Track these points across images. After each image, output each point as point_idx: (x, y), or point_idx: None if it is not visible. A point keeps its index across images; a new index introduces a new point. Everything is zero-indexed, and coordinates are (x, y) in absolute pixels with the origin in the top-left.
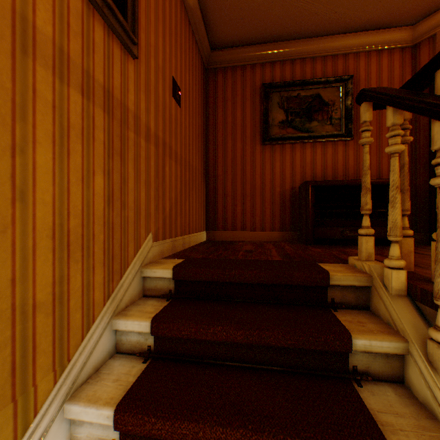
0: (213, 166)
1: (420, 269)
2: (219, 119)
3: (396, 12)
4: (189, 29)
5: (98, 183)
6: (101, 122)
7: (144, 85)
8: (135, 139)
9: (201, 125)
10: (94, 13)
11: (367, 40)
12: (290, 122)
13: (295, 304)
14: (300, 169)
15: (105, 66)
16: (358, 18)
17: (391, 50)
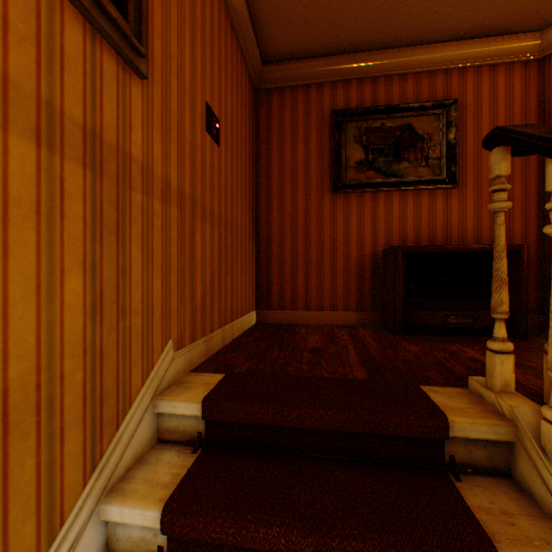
0: (266, 222)
1: None
2: (274, 157)
3: (519, 12)
4: (232, 35)
5: (72, 288)
6: (78, 185)
7: (160, 118)
8: (143, 203)
9: (249, 166)
10: (63, 3)
11: (477, 51)
12: (371, 162)
13: (394, 465)
14: (384, 227)
15: (86, 91)
16: (466, 21)
17: (510, 65)
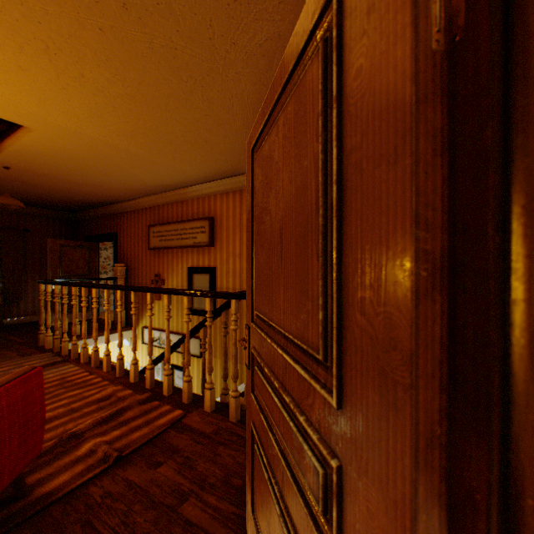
0: None
1: (228, 424)
2: None
3: None
4: None
5: None
6: None
7: None
8: None
9: None
10: None
11: None
12: None
13: None
14: None
15: None
16: None
17: None
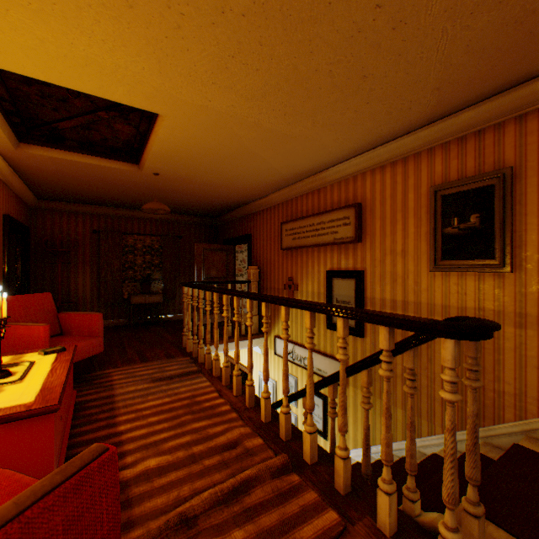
0: None
1: None
2: None
3: None
4: None
5: None
6: None
7: (534, 282)
8: (514, 331)
9: None
10: (465, 274)
11: None
12: None
13: None
14: None
15: (475, 296)
16: None
17: None
